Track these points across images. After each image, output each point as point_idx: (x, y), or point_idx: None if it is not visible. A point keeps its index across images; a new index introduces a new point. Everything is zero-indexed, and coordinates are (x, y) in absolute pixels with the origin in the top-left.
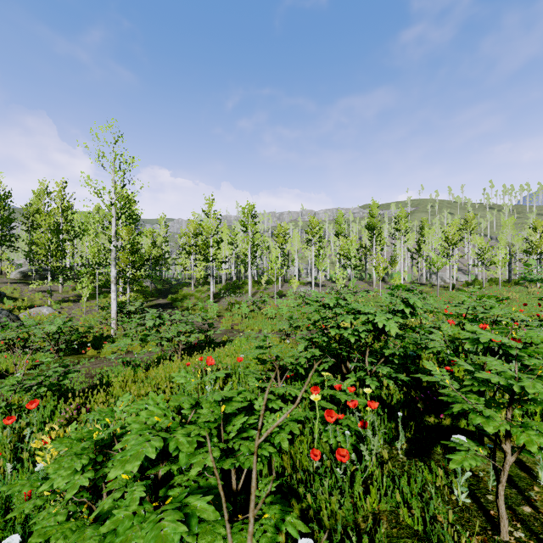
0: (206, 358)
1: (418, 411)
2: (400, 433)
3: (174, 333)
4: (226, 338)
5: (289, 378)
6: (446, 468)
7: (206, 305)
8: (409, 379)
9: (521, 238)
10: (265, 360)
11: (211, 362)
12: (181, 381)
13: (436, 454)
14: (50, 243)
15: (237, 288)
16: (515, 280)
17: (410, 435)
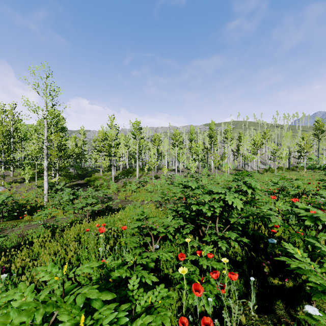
0: (105, 222)
1: (263, 272)
2: (252, 294)
3: (83, 205)
4: (121, 206)
5: (161, 239)
6: (291, 325)
7: (109, 184)
8: (249, 241)
9: (295, 144)
10: (143, 228)
11: (103, 230)
12: (44, 278)
13: (279, 309)
14: (3, 144)
15: (129, 173)
16: (292, 168)
17: (255, 290)
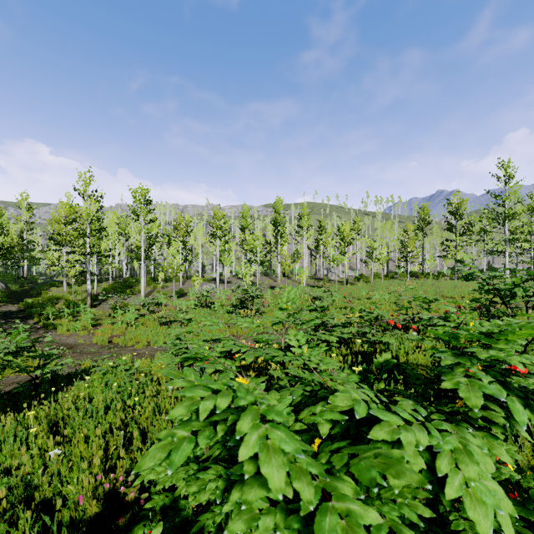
0: None
1: None
2: None
3: None
4: (89, 366)
5: None
6: None
7: (80, 311)
8: None
9: (396, 239)
10: None
11: None
12: None
13: None
14: None
15: (127, 287)
16: (391, 274)
17: None
